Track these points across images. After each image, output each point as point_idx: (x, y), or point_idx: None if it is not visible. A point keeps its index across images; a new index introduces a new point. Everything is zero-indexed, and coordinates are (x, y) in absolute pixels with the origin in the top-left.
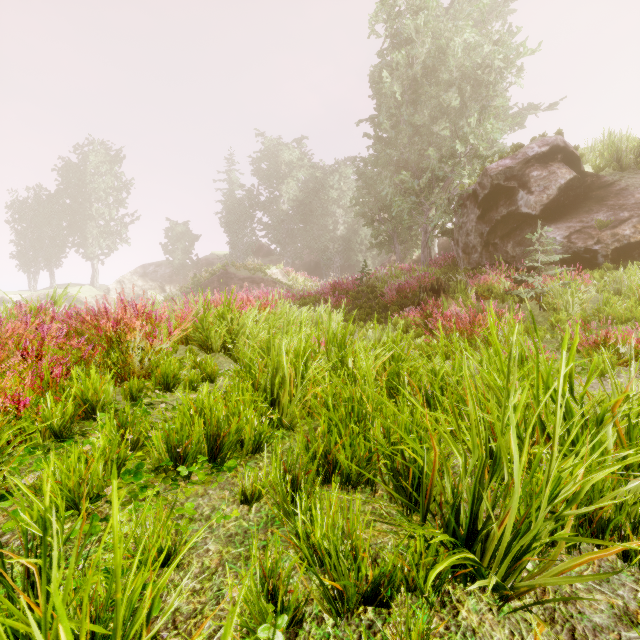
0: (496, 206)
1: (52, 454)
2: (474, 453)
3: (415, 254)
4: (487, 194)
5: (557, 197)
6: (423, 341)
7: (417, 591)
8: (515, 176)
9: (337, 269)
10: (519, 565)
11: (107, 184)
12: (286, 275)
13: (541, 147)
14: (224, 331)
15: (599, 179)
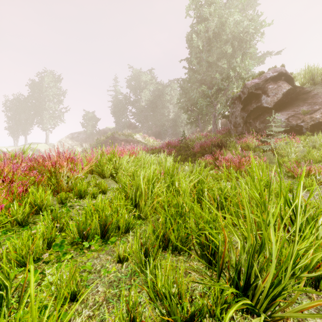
0: (250, 103)
1: (16, 234)
2: (249, 240)
3: (209, 127)
4: (246, 97)
5: (282, 98)
6: (214, 172)
7: (215, 317)
8: (260, 88)
9: (169, 135)
10: (274, 303)
11: (53, 92)
12: (144, 138)
13: (273, 73)
14: (111, 167)
15: (303, 89)
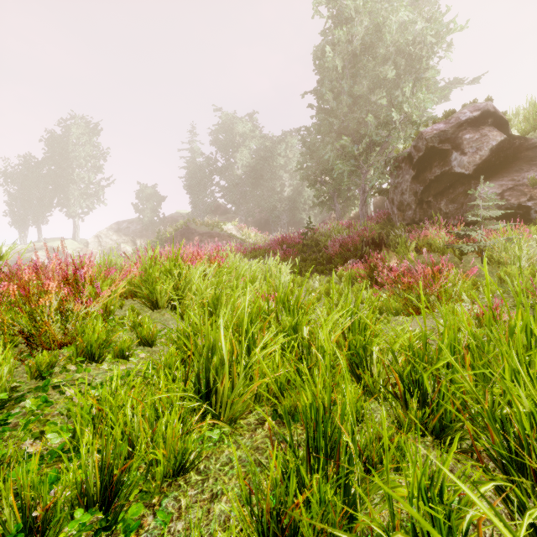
0: (430, 167)
1: None
2: None
3: (352, 212)
4: (422, 156)
5: (489, 157)
6: (371, 294)
7: None
8: (449, 139)
9: (284, 225)
10: None
11: (87, 153)
12: (240, 230)
13: (473, 112)
14: (169, 287)
15: (527, 141)
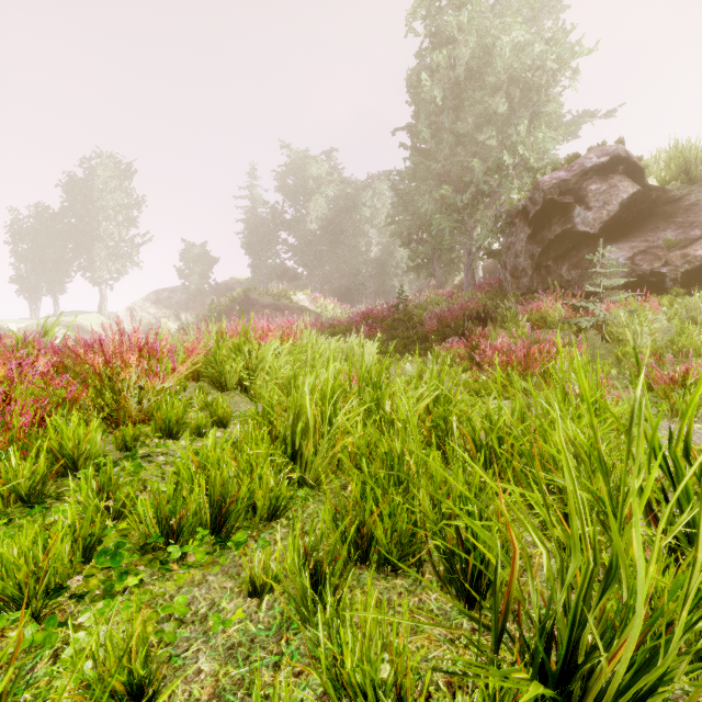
0: (549, 224)
1: (13, 526)
2: (575, 556)
3: (457, 278)
4: (539, 210)
5: (618, 213)
6: (469, 377)
7: None
8: (571, 190)
9: (370, 295)
10: None
11: (116, 201)
12: (314, 302)
13: (600, 157)
14: (240, 366)
15: (665, 193)
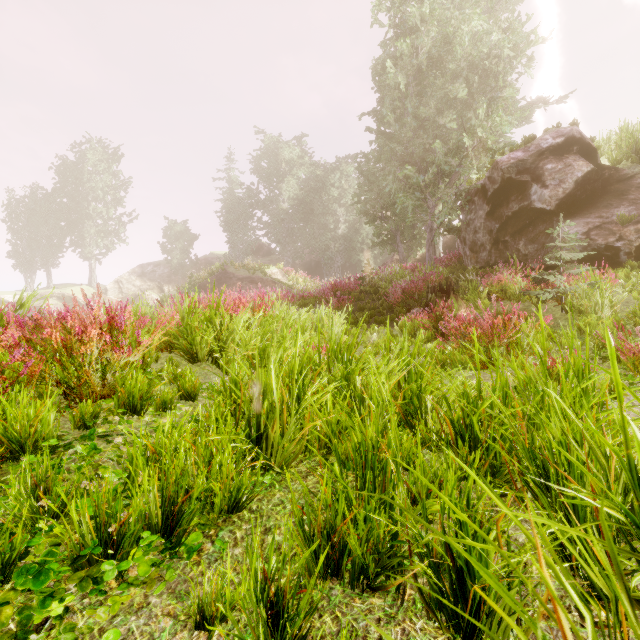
0: (507, 201)
1: None
2: None
3: (418, 253)
4: (497, 189)
5: (573, 191)
6: (435, 347)
7: None
8: (528, 169)
9: (338, 269)
10: None
11: (105, 183)
12: (286, 275)
13: (555, 138)
14: (211, 338)
15: (618, 172)
